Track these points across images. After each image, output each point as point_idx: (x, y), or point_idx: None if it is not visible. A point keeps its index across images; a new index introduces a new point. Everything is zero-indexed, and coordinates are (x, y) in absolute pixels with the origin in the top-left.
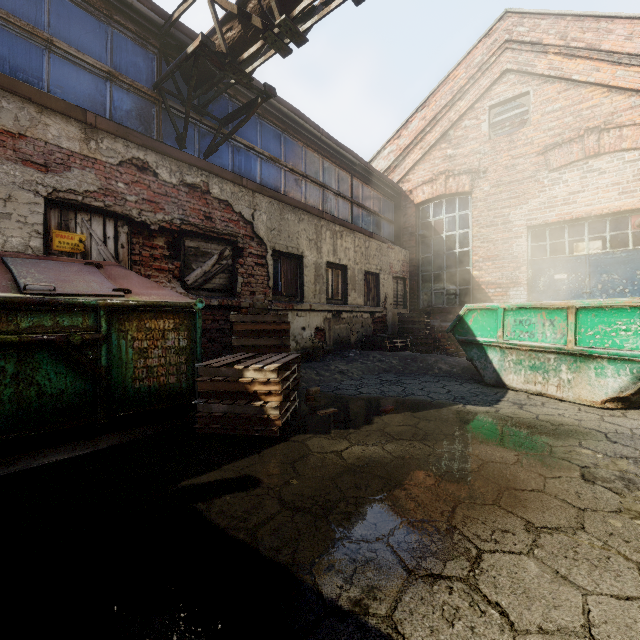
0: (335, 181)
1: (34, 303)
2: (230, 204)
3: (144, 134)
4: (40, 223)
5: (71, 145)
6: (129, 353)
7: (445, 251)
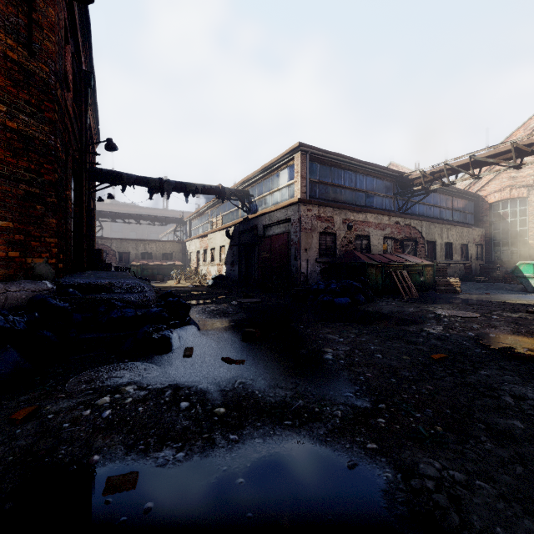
0: (444, 202)
1: (417, 265)
2: (415, 227)
3: (392, 210)
4: (382, 244)
5: (386, 222)
6: (425, 274)
7: (509, 229)
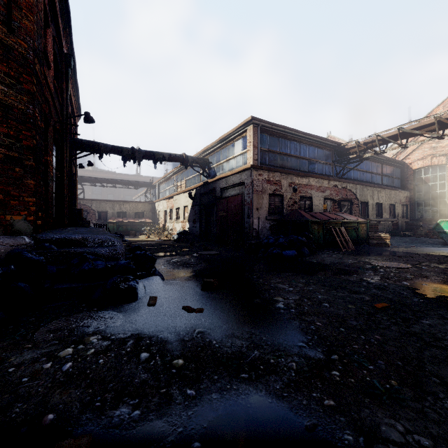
0: (375, 169)
1: (353, 222)
2: (350, 190)
3: (331, 175)
4: (323, 204)
5: (326, 185)
6: (360, 230)
7: (431, 191)
